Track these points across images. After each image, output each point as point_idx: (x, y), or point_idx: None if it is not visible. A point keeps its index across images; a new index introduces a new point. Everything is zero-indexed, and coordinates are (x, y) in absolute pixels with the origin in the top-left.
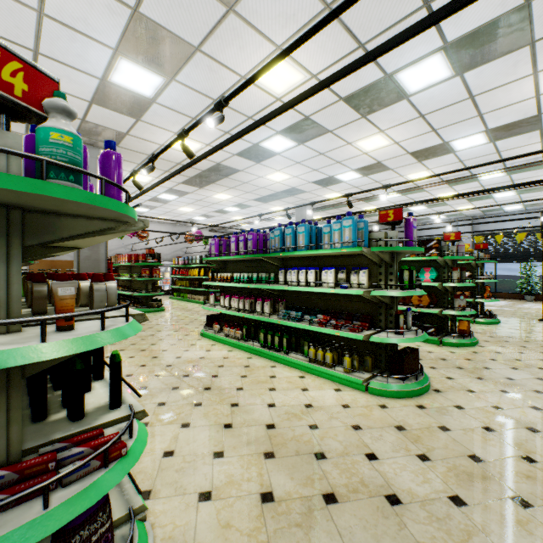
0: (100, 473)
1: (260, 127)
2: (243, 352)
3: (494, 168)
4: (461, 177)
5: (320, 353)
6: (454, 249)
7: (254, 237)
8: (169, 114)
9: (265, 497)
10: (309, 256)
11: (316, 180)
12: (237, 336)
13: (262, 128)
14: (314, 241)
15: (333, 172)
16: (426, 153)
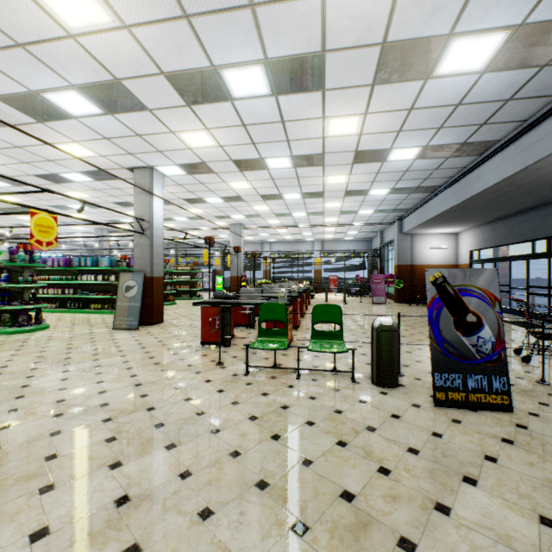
0: (45, 304)
1: (67, 202)
2: (58, 313)
3: (204, 227)
4: (191, 229)
5: (97, 305)
6: (168, 266)
7: (64, 260)
8: (6, 191)
9: (73, 323)
10: (94, 269)
11: (108, 220)
12: (53, 307)
13: (68, 202)
14: (95, 263)
15: (117, 218)
16: (165, 219)
